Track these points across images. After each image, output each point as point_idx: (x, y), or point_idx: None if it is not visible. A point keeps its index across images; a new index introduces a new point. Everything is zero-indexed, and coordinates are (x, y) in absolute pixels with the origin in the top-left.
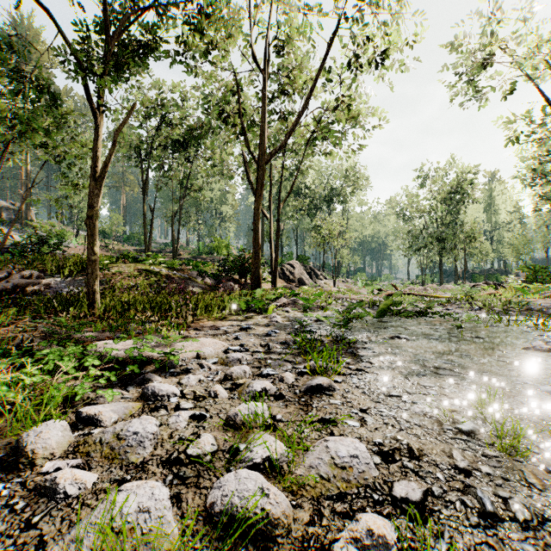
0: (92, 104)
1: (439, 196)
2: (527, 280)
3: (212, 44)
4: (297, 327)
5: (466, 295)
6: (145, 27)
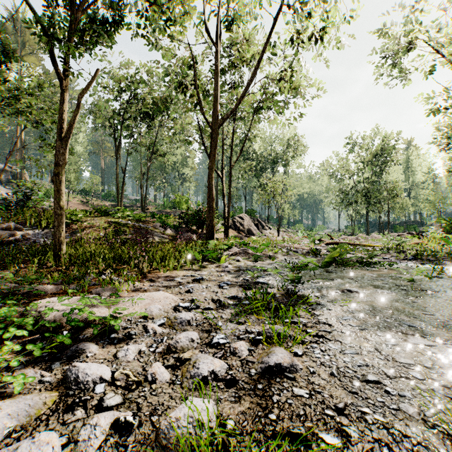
0: (58, 70)
1: (366, 159)
2: (444, 230)
3: (171, 22)
4: (248, 278)
5: (397, 245)
6: (109, 1)
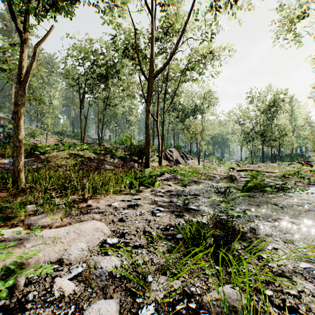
0: (17, 24)
1: (262, 108)
2: None
3: None
4: (179, 204)
5: (297, 172)
6: None
